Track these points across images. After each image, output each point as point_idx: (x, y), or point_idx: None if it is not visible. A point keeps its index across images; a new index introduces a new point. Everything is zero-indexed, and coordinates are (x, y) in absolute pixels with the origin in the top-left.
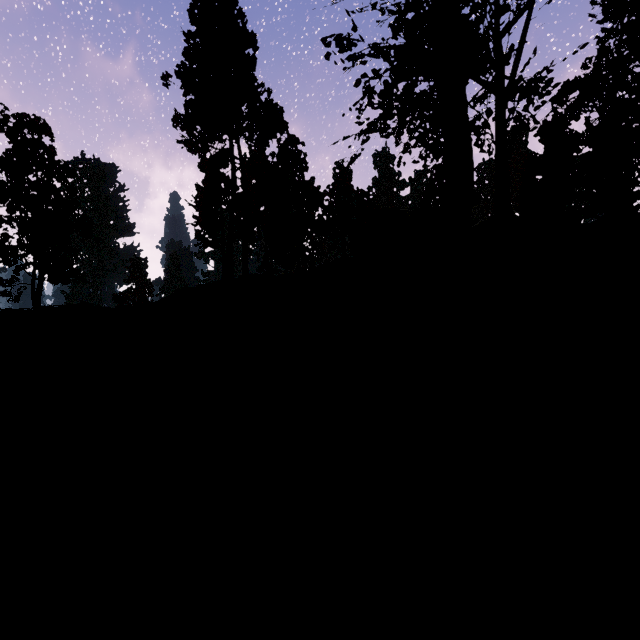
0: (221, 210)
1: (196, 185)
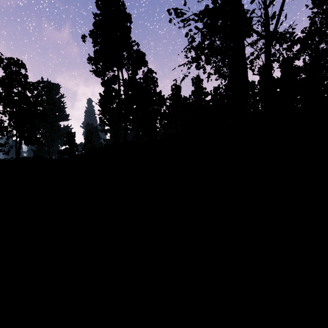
0: (112, 107)
1: (99, 93)
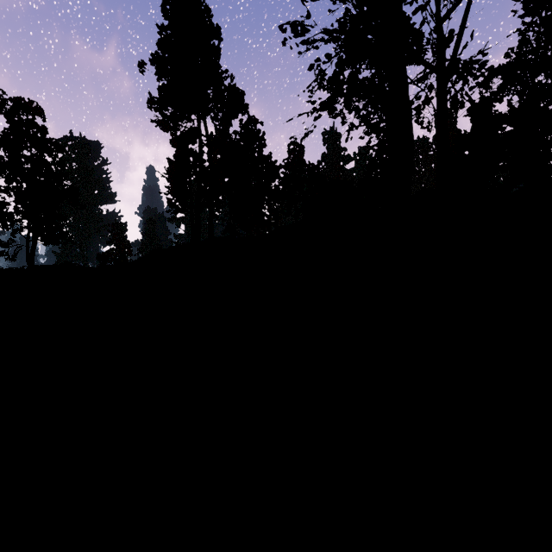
0: (190, 181)
1: (168, 159)
